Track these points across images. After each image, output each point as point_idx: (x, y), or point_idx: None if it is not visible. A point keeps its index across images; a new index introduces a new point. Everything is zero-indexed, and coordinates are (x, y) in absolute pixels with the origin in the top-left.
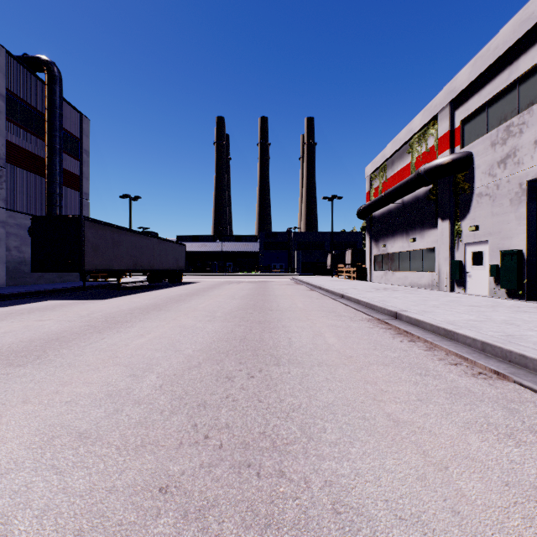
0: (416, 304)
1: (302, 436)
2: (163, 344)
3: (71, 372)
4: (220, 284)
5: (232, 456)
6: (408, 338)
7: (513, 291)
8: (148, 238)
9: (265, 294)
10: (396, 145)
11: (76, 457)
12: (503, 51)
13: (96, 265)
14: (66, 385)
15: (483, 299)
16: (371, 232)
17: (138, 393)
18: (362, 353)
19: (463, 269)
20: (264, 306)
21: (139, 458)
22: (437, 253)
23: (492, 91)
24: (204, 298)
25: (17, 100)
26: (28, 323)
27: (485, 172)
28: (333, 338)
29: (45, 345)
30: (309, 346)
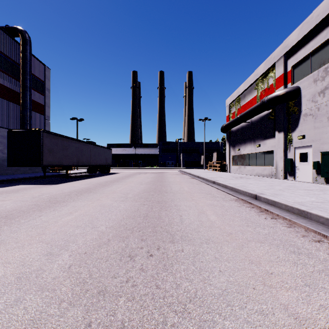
0: (267, 189)
1: None
2: (84, 221)
3: None
4: (133, 174)
5: None
6: (269, 215)
7: None
8: (86, 145)
9: (162, 181)
10: (247, 84)
11: None
12: (322, 17)
13: (51, 162)
14: None
15: (311, 184)
16: (230, 141)
17: (46, 276)
18: (239, 230)
19: (293, 164)
20: (162, 189)
21: None
22: (275, 154)
23: (314, 45)
24: (121, 183)
25: (1, 55)
26: None
27: (309, 99)
28: (213, 215)
29: None
30: (196, 223)
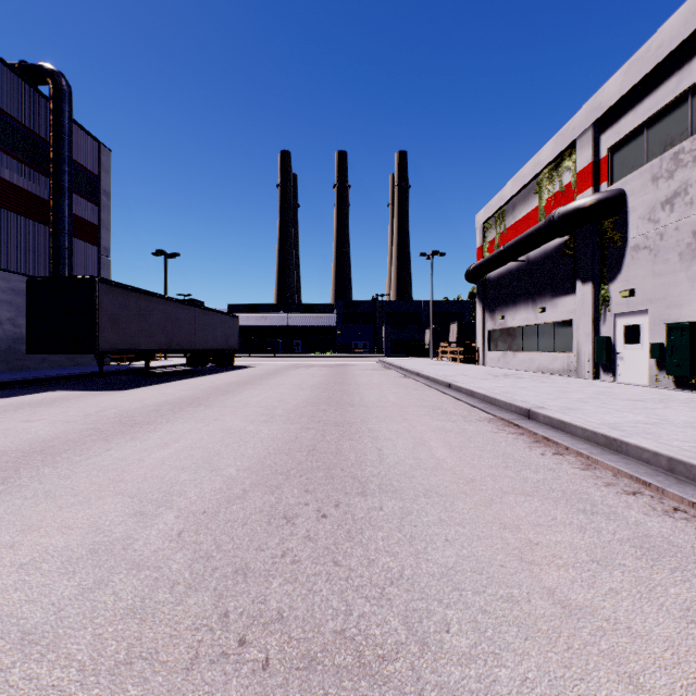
0: (554, 398)
1: (409, 640)
2: (194, 459)
3: (46, 507)
4: (284, 368)
5: (284, 690)
6: (551, 449)
7: (684, 379)
8: (187, 308)
9: (344, 383)
10: (519, 183)
11: (1, 692)
12: (669, 50)
13: (116, 343)
14: (30, 532)
15: (644, 390)
16: (484, 299)
17: (141, 548)
18: (489, 474)
19: (612, 349)
20: (343, 400)
21: (115, 694)
22: (575, 328)
23: (653, 105)
24: (261, 388)
25: (11, 122)
26: (9, 425)
27: (643, 217)
28: (443, 449)
29: (21, 460)
30: (408, 463)
